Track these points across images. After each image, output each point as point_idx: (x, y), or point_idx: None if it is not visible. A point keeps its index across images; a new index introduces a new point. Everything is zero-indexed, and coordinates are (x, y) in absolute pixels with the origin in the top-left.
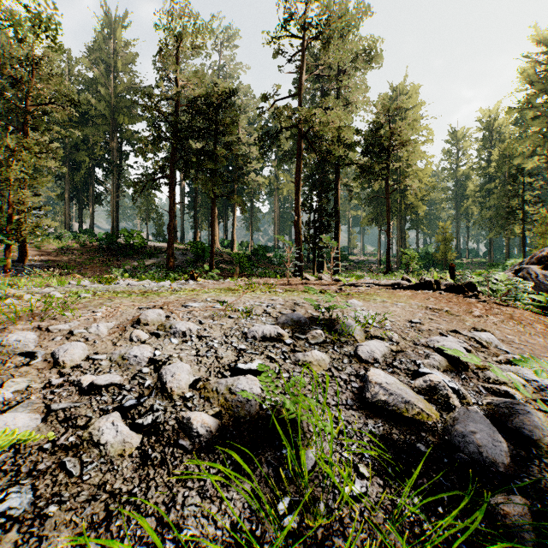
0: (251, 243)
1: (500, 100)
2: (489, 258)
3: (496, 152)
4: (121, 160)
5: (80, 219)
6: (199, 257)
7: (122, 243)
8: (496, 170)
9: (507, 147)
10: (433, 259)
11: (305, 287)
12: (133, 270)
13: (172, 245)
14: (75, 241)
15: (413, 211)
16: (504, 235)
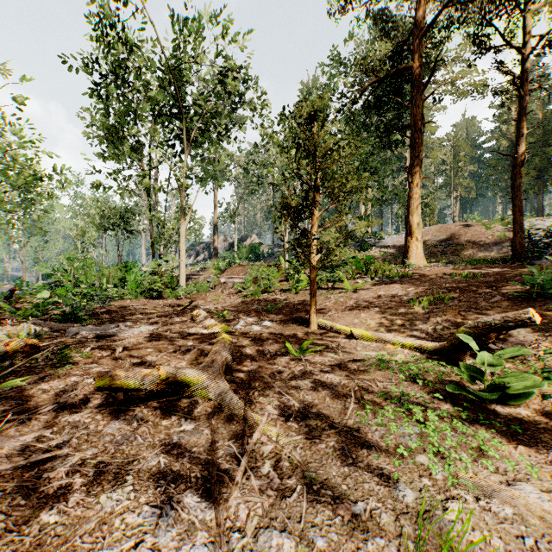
0: None
1: None
2: None
3: None
4: None
5: None
6: None
7: None
8: None
9: None
10: None
11: None
12: None
13: None
14: None
15: None
16: None
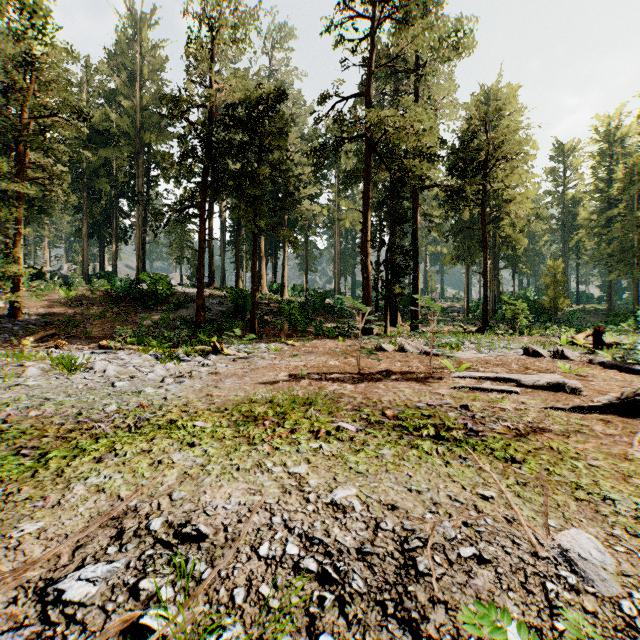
0: (305, 287)
1: (623, 103)
2: (608, 304)
3: (619, 169)
4: (148, 188)
5: (101, 259)
6: (238, 307)
7: (145, 290)
8: (617, 193)
9: (638, 162)
10: (537, 306)
11: (480, 620)
12: (153, 325)
13: (202, 294)
14: (88, 288)
15: (510, 245)
16: (637, 276)
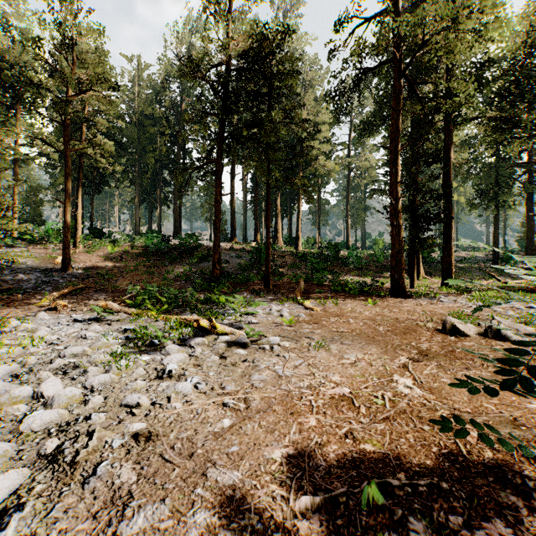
0: (318, 239)
1: None
2: None
3: None
4: (183, 158)
5: (149, 221)
6: (254, 260)
7: (175, 245)
8: None
9: None
10: None
11: None
12: (176, 278)
13: (218, 247)
14: (131, 244)
15: None
16: None
